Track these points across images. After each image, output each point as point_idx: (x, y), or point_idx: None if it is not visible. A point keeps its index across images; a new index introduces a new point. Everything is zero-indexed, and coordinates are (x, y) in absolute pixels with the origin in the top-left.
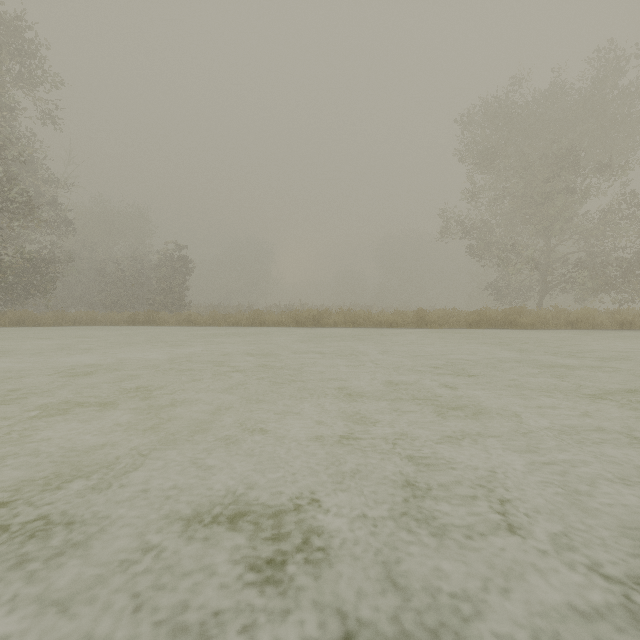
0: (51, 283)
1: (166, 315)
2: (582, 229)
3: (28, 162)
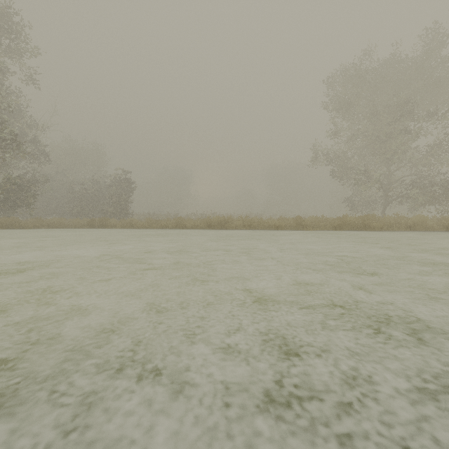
0: (33, 198)
1: (115, 221)
2: (414, 159)
3: (16, 111)
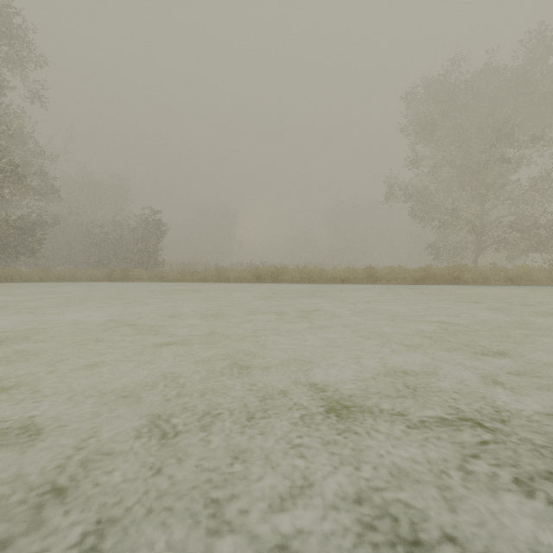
0: (38, 243)
1: (140, 272)
2: (514, 195)
3: (18, 136)
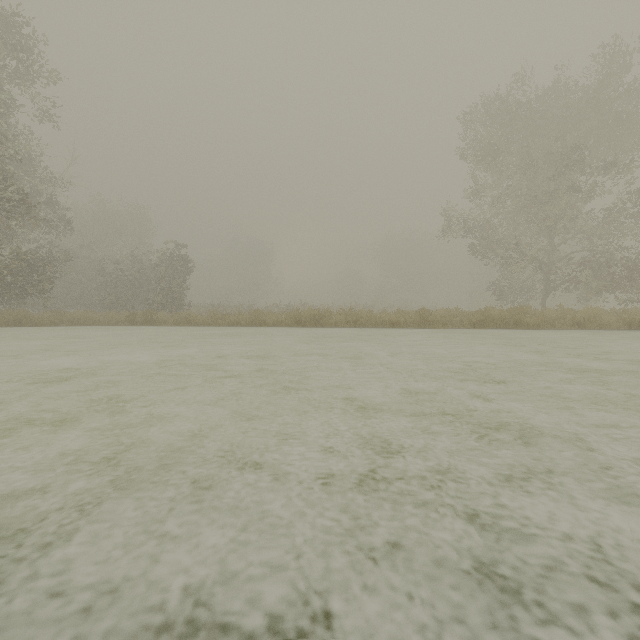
0: (49, 282)
1: (165, 315)
2: (586, 228)
3: (25, 160)
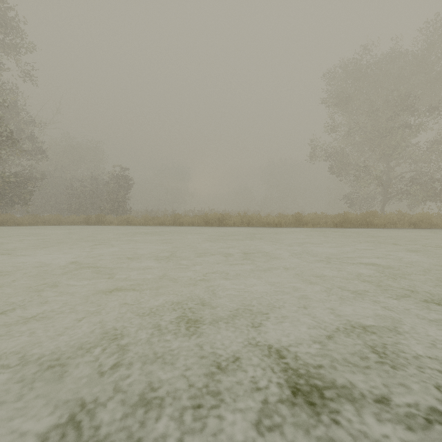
0: (29, 194)
1: (111, 217)
2: (414, 155)
3: (13, 107)
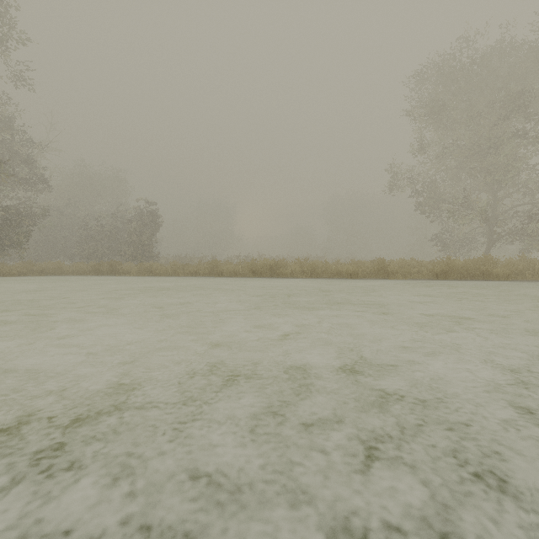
0: (25, 235)
1: (129, 265)
2: (532, 181)
3: (4, 122)
